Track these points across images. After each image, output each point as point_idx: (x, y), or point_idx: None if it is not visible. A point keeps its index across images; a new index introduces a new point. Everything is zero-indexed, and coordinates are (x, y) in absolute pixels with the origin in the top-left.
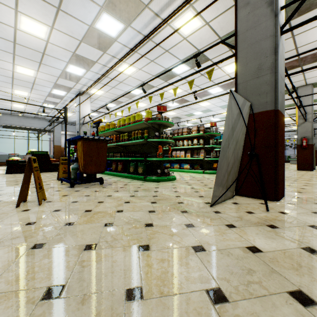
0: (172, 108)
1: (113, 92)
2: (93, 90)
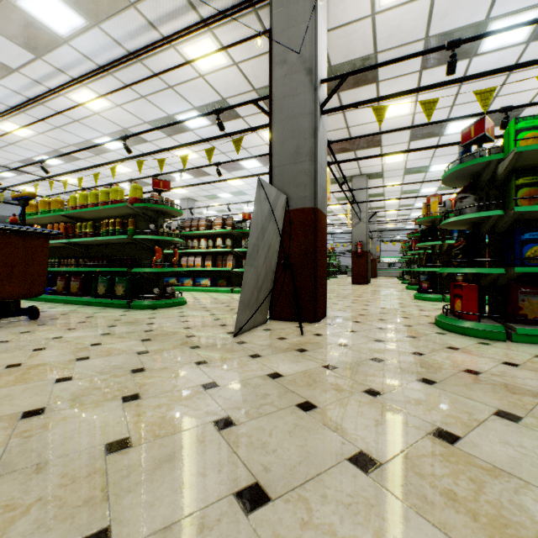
0: (181, 182)
1: (58, 137)
2: (6, 124)
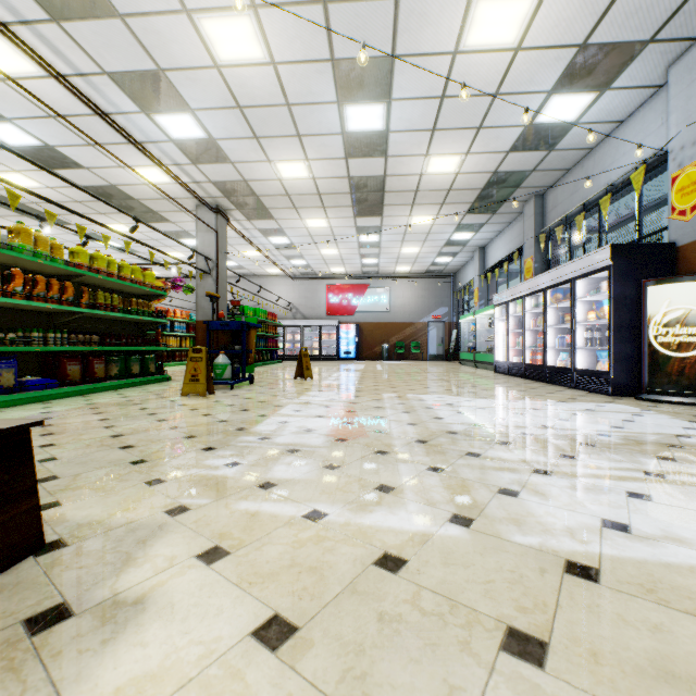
0: None
1: None
2: None
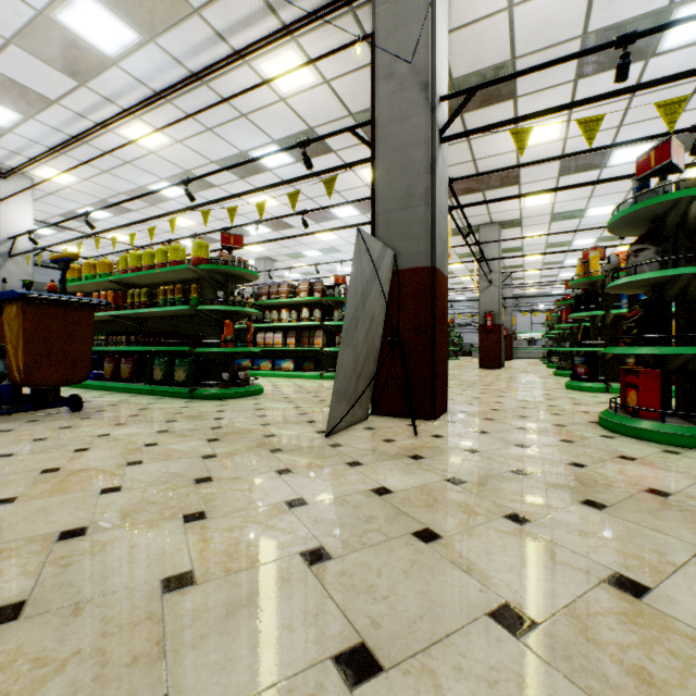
0: (256, 237)
1: (105, 184)
2: (45, 169)
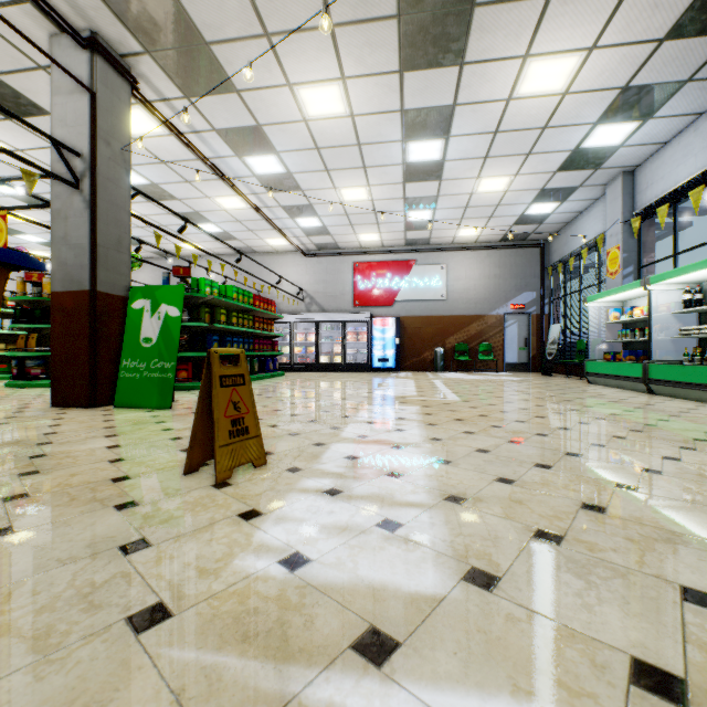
0: None
1: None
2: None
